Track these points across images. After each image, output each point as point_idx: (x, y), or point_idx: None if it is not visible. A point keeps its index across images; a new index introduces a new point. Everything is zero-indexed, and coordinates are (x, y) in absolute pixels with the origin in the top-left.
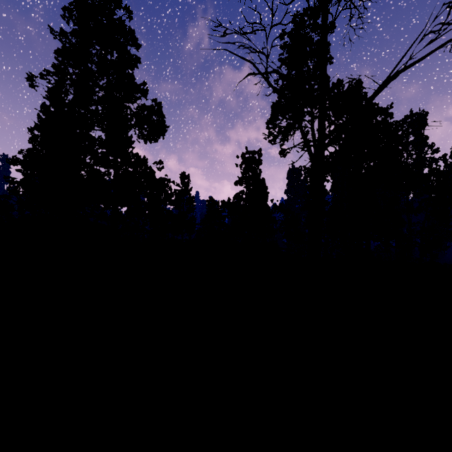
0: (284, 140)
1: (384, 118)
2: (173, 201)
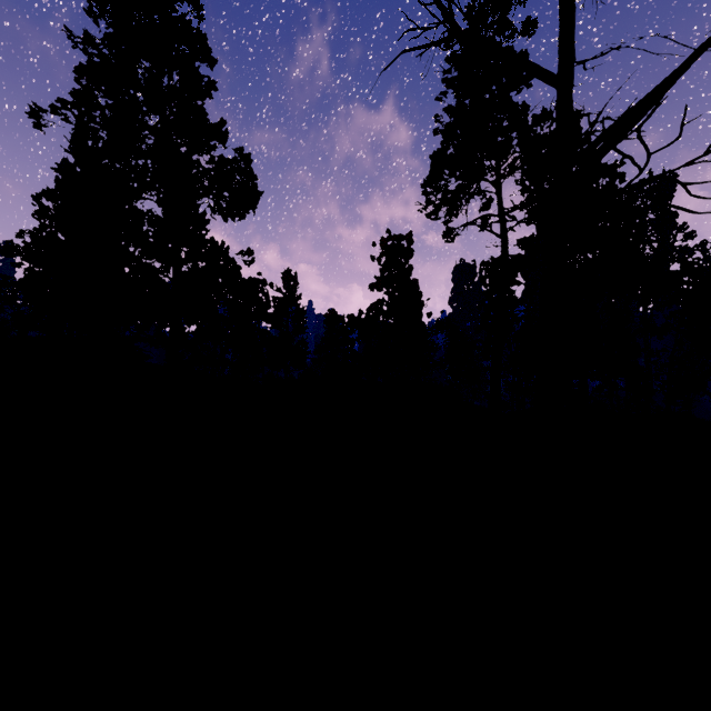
0: (451, 214)
1: (611, 181)
2: (271, 316)
